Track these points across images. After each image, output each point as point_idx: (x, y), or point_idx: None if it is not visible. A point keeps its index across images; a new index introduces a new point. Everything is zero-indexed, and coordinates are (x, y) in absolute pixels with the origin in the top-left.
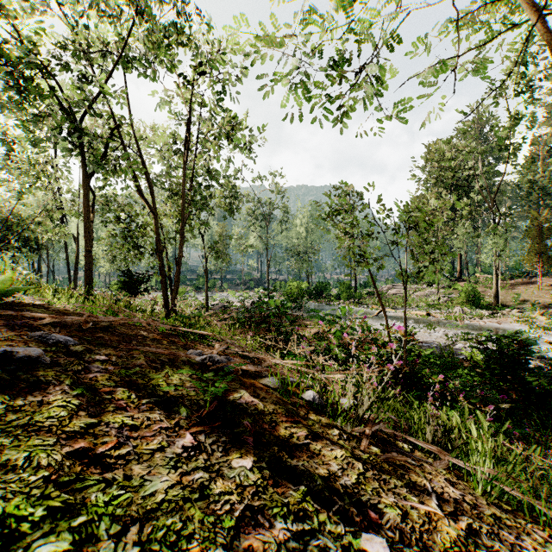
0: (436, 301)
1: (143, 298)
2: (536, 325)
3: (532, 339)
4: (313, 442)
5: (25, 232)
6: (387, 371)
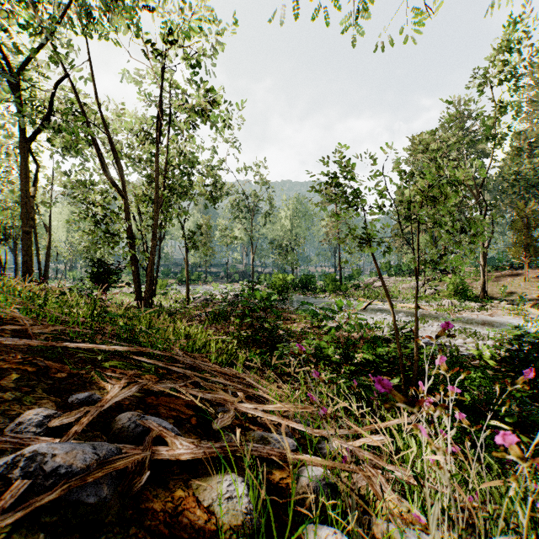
0: (423, 293)
1: (123, 291)
2: (531, 318)
3: None
4: None
5: None
6: None
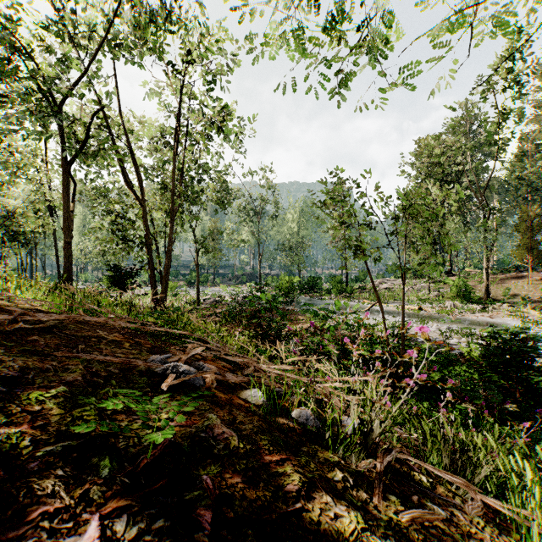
0: (427, 295)
1: (135, 293)
2: (528, 319)
3: (539, 335)
4: (308, 504)
5: (13, 226)
6: (407, 388)
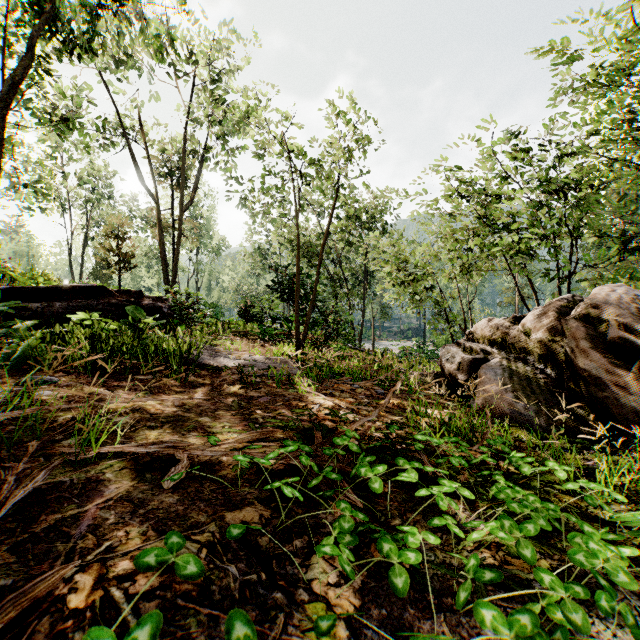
0: None
1: None
2: None
3: None
4: None
5: None
6: None
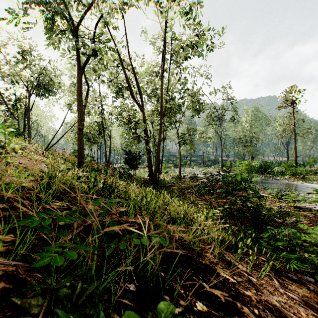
0: None
1: (145, 170)
2: None
3: None
4: None
5: (87, 134)
6: None
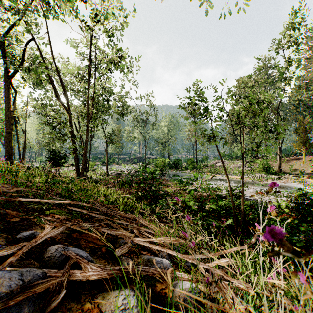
0: (244, 170)
1: (69, 169)
2: (307, 184)
3: None
4: None
5: None
6: None
